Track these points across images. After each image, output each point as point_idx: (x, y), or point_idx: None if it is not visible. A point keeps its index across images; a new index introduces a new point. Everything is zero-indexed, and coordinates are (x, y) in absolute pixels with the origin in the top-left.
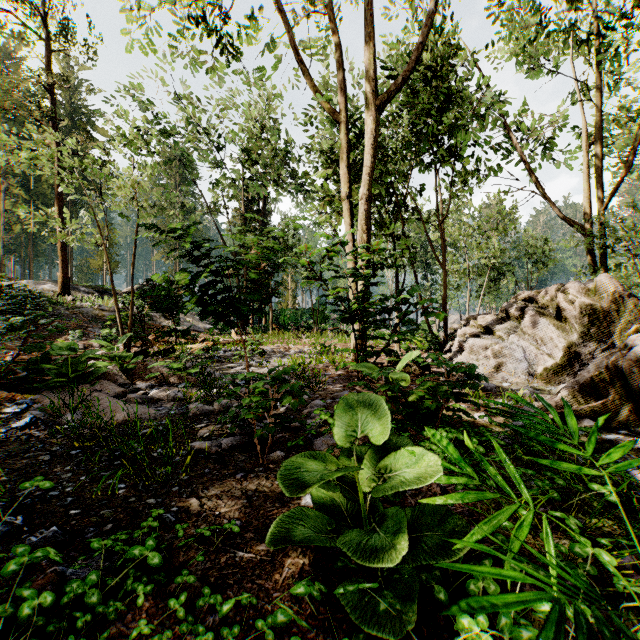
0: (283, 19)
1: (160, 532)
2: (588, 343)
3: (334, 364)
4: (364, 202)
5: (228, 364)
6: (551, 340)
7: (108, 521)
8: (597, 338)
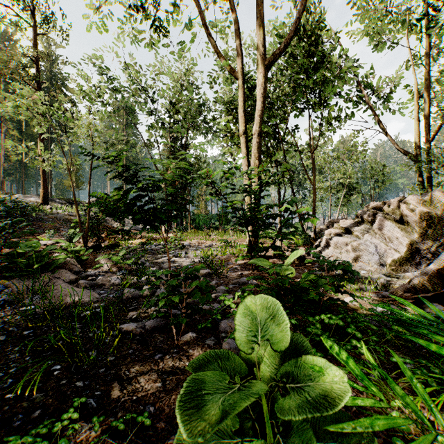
0: (197, 4)
1: (80, 421)
2: (425, 241)
3: (234, 255)
4: (256, 136)
5: (157, 255)
6: (397, 239)
7: (37, 406)
8: (432, 237)
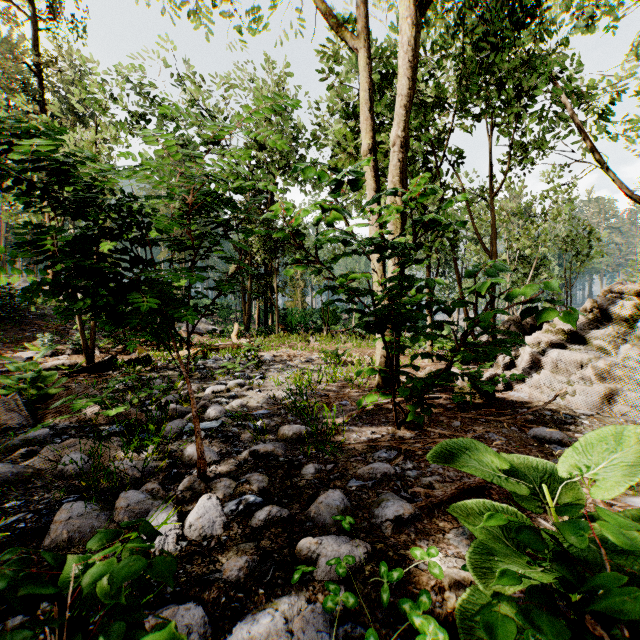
0: None
1: None
2: None
3: (352, 384)
4: (398, 149)
5: (209, 381)
6: None
7: None
8: None
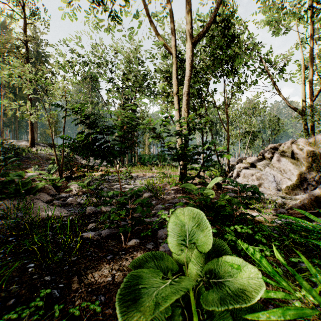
0: None
1: (45, 308)
2: (311, 172)
3: (169, 183)
4: (186, 95)
5: (113, 183)
6: (289, 170)
7: (13, 296)
8: (316, 169)
